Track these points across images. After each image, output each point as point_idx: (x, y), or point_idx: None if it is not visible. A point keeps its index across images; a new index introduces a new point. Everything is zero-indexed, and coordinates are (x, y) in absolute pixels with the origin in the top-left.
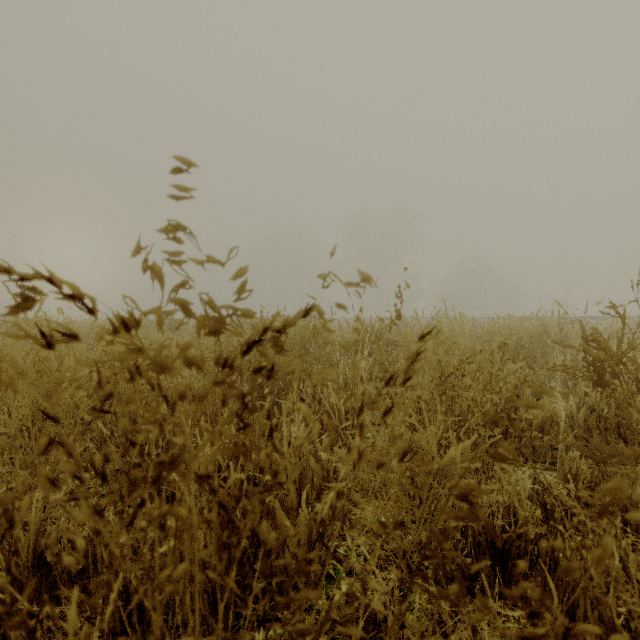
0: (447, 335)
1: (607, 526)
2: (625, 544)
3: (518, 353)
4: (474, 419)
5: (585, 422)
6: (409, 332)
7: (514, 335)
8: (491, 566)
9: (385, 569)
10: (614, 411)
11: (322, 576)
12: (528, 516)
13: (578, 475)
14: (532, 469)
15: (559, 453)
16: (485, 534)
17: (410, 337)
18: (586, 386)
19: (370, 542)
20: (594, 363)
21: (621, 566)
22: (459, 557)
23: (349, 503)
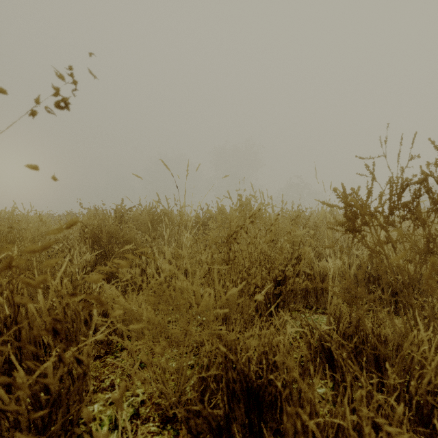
0: (254, 211)
1: (355, 366)
2: (360, 396)
3: (306, 224)
4: (252, 271)
5: (355, 277)
6: (223, 208)
7: (312, 218)
8: (246, 414)
9: (152, 420)
10: (368, 259)
11: (80, 435)
12: (278, 362)
13: (341, 317)
14: (314, 314)
15: (329, 299)
16: (240, 381)
17: (224, 212)
18: (357, 251)
19: (151, 390)
20: (346, 209)
21: (357, 422)
22: (206, 410)
23: (150, 352)
